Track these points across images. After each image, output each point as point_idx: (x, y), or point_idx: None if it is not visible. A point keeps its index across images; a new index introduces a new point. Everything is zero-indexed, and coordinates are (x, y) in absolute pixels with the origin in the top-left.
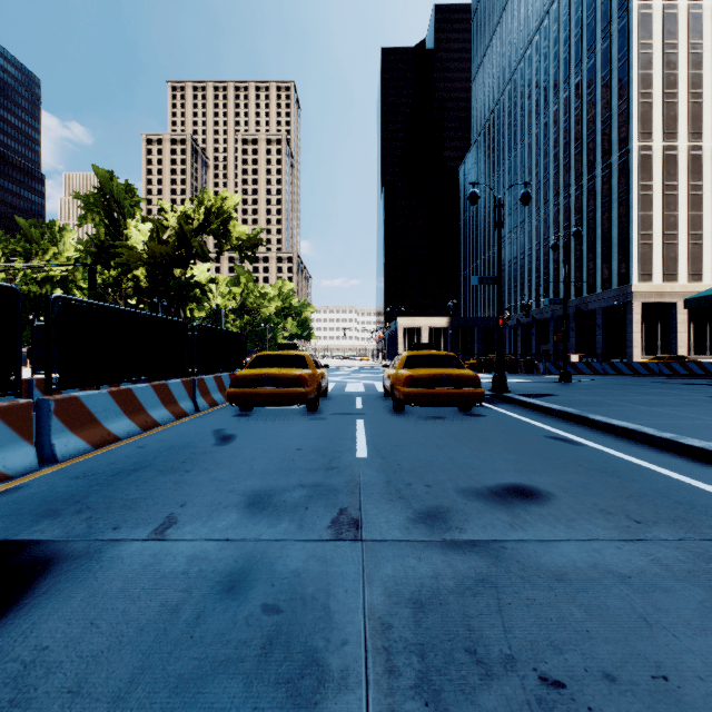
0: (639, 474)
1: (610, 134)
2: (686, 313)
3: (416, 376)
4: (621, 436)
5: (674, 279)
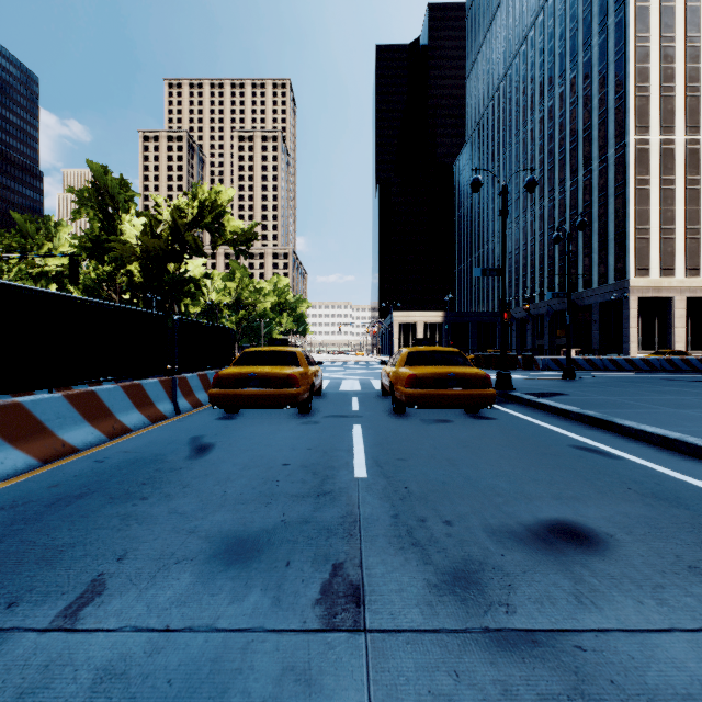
0: None
1: (606, 128)
2: (684, 308)
3: (420, 375)
4: (659, 446)
5: (672, 274)
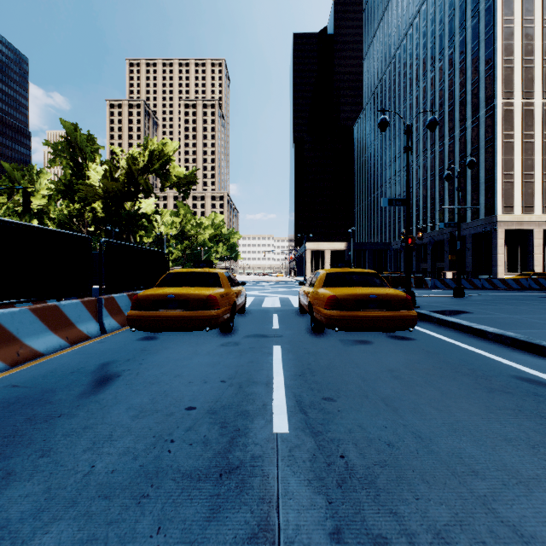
0: None
1: (478, 93)
2: (541, 238)
3: (340, 297)
4: None
5: (531, 211)
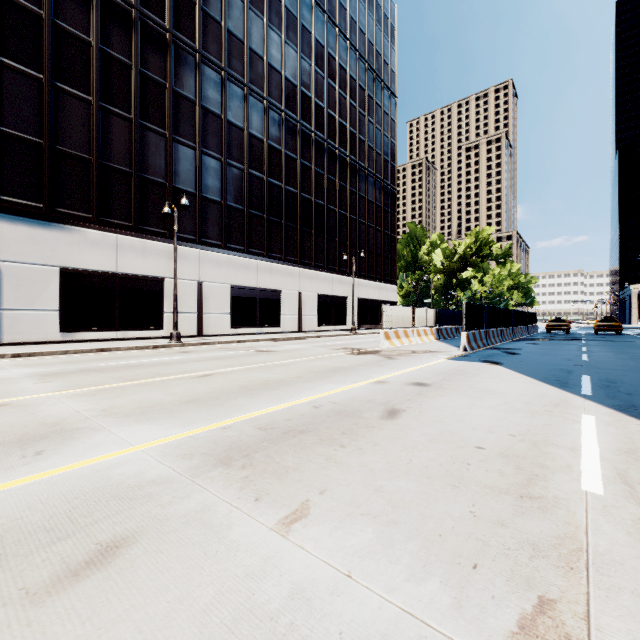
0: (635, 337)
1: None
2: None
3: (600, 325)
4: None
5: None
